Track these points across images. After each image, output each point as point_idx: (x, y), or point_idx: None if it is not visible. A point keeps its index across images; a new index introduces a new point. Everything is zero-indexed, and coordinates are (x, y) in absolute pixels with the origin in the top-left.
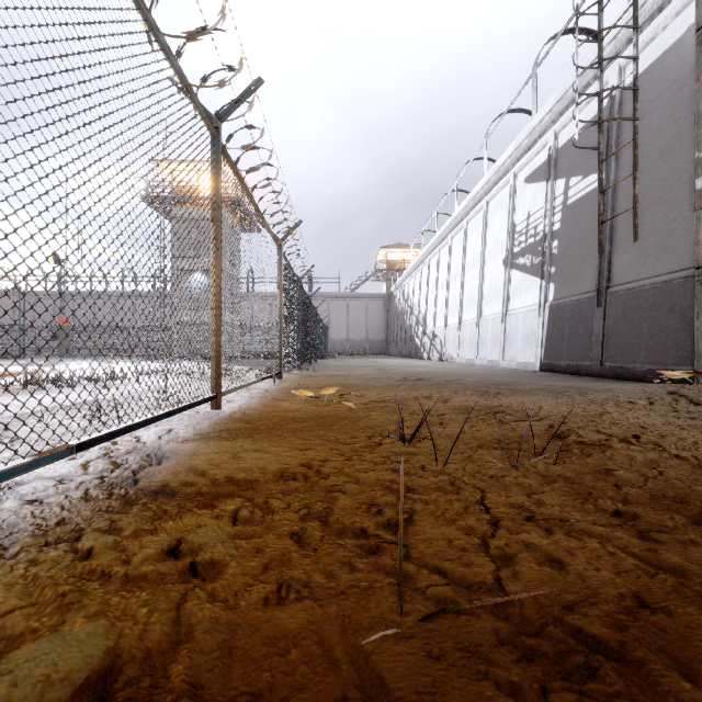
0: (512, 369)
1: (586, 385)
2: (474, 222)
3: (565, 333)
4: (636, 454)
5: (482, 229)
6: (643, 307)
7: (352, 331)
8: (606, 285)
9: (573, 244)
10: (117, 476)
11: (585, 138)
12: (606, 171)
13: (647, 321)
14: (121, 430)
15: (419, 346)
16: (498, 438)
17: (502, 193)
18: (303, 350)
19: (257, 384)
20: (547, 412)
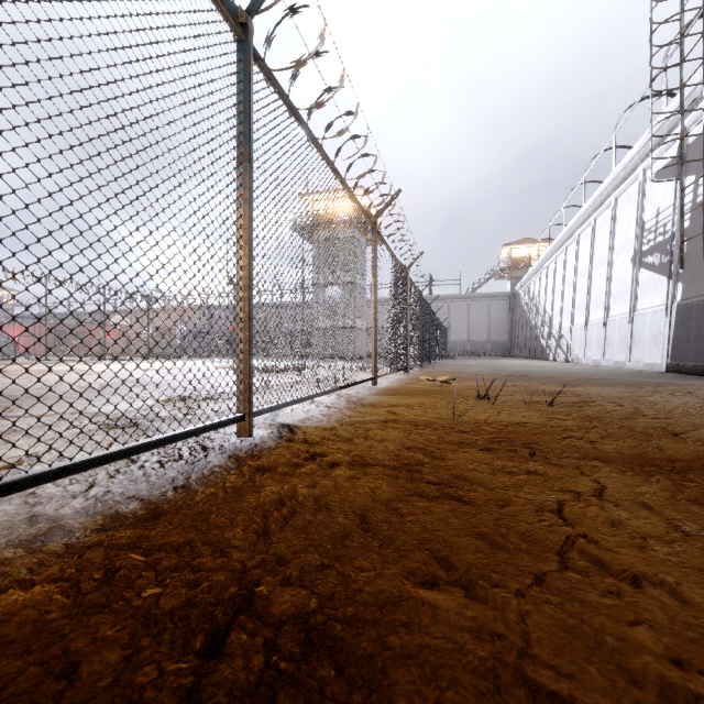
0: (638, 370)
1: (674, 381)
2: (602, 218)
3: (691, 334)
4: (611, 408)
5: (609, 227)
6: None
7: (473, 332)
8: None
9: (701, 243)
10: (353, 401)
11: None
12: None
13: None
14: (348, 385)
15: (544, 346)
16: (537, 400)
17: (632, 189)
18: (423, 351)
19: (391, 375)
20: (597, 394)
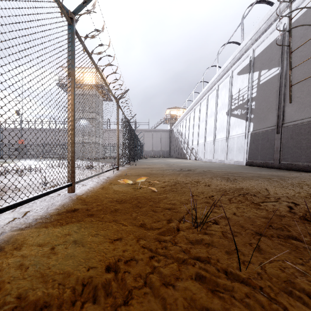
0: (231, 164)
1: (280, 174)
2: (211, 95)
3: (259, 147)
4: None
5: (215, 98)
6: (303, 133)
7: (154, 146)
8: (281, 123)
9: (263, 103)
10: None
11: (269, 51)
12: (281, 66)
13: (305, 140)
14: None
15: (185, 153)
16: (265, 222)
17: (226, 80)
18: (131, 155)
19: (104, 173)
20: (275, 194)
